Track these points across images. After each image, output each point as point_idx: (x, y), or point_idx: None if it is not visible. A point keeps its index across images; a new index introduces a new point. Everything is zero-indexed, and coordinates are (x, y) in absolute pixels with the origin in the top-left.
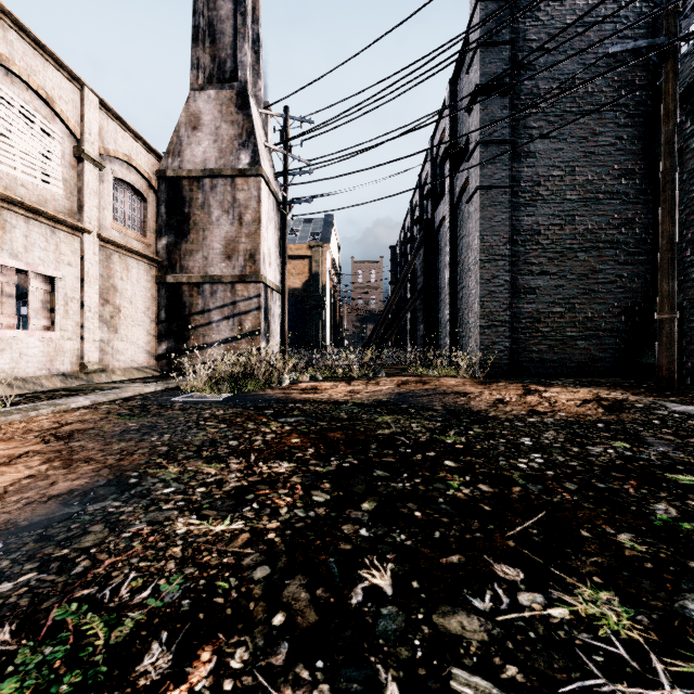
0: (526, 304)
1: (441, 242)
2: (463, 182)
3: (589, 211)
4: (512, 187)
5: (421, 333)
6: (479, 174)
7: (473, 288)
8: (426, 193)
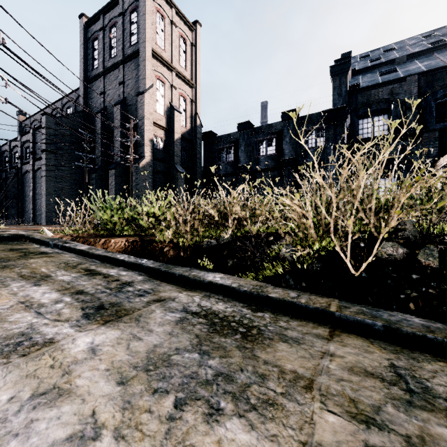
0: (60, 207)
1: (27, 179)
2: (39, 167)
3: (76, 186)
4: (56, 177)
5: (13, 212)
6: (46, 172)
7: (44, 201)
8: (18, 157)
